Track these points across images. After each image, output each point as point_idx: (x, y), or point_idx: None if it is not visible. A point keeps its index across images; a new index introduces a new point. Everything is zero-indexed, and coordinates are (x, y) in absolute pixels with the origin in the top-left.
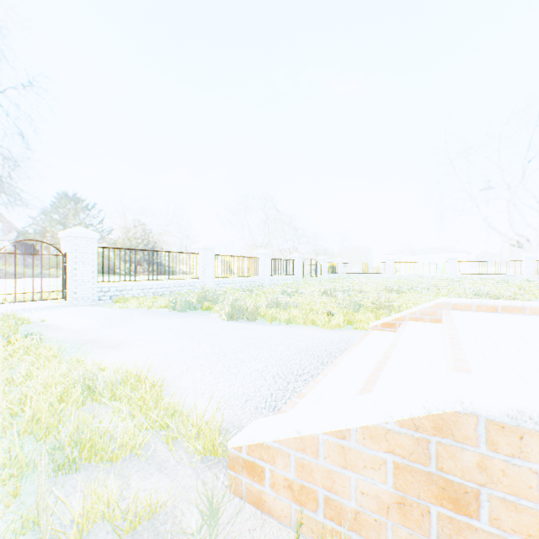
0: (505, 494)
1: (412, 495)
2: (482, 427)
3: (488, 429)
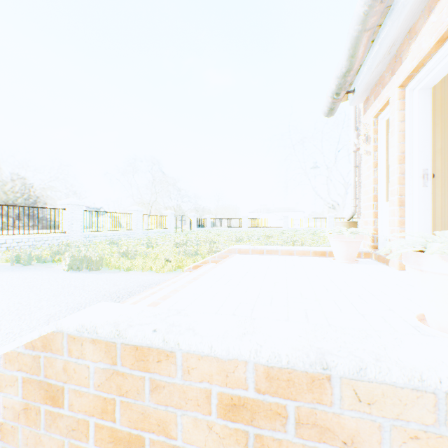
0: (76, 386)
1: (32, 400)
2: (66, 340)
3: (68, 341)
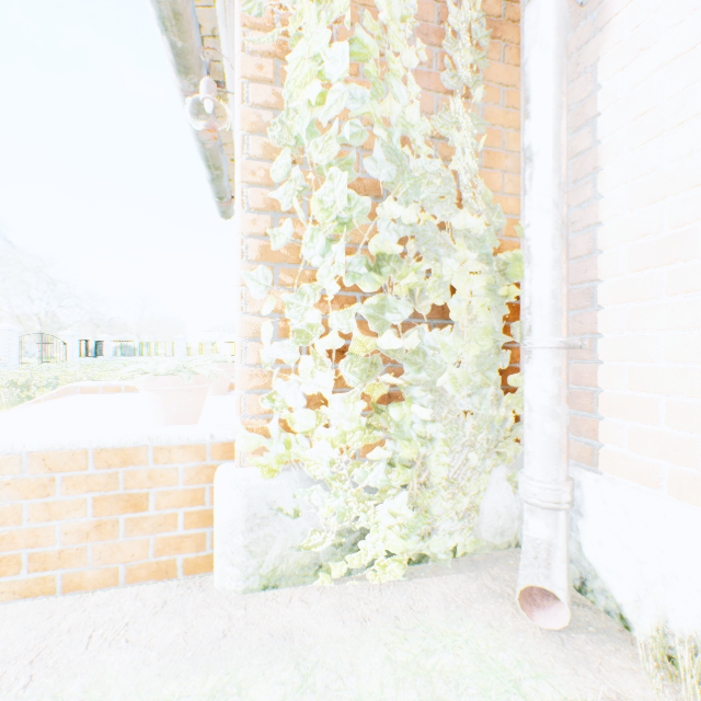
0: None
1: None
2: None
3: None
